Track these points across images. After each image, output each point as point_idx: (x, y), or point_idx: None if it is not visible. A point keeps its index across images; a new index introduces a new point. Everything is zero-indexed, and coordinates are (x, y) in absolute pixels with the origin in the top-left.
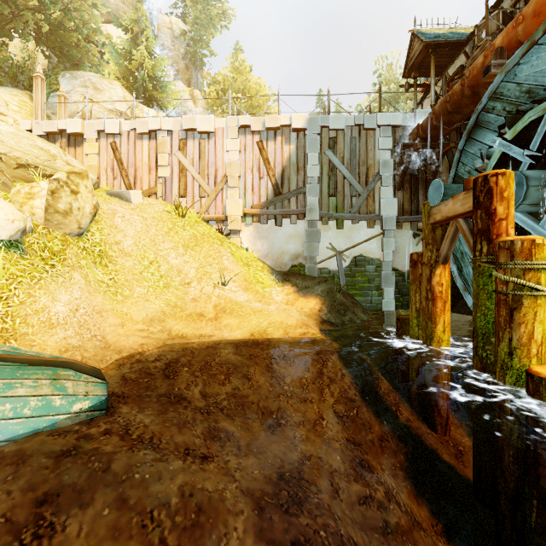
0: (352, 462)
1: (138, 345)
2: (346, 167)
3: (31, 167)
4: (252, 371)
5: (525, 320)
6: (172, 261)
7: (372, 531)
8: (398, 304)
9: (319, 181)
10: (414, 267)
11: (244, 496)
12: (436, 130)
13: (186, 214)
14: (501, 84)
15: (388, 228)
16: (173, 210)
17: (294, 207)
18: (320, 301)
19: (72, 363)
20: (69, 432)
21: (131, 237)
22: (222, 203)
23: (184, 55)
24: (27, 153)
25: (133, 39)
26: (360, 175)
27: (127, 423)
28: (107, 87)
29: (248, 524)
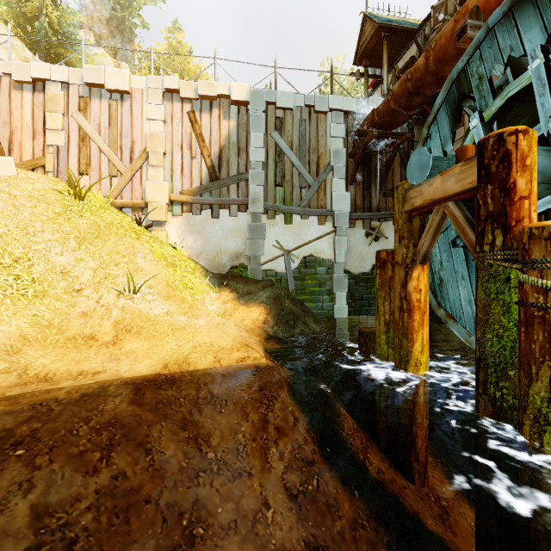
0: None
1: None
2: (295, 153)
3: None
4: (156, 434)
5: None
6: (55, 258)
7: None
8: (351, 309)
9: (264, 167)
10: (382, 268)
11: None
12: (393, 116)
13: (87, 196)
14: (478, 49)
15: (341, 225)
16: (67, 189)
17: (235, 196)
18: (265, 310)
19: None
20: None
21: None
22: (140, 185)
23: (109, 19)
24: None
25: None
26: (310, 164)
27: None
28: None
29: None
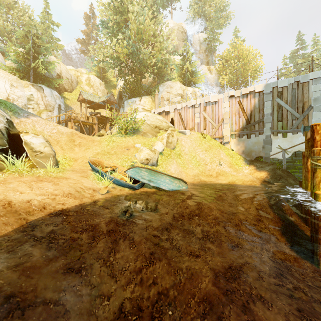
0: (256, 219)
1: (192, 181)
2: (289, 105)
3: (157, 127)
4: (227, 192)
5: (317, 176)
6: (201, 156)
7: (255, 229)
8: None
9: (271, 114)
10: (303, 158)
11: (218, 210)
12: None
13: (206, 137)
14: None
15: None
16: (201, 136)
17: (257, 129)
18: (267, 173)
19: (182, 179)
20: (183, 191)
21: (187, 148)
22: (221, 130)
23: (205, 49)
24: (155, 122)
25: (183, 58)
26: (298, 108)
27: (193, 193)
28: (174, 85)
29: (218, 212)
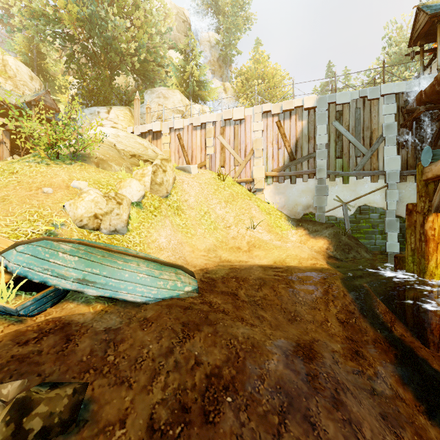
0: (349, 350)
1: (204, 264)
2: (351, 133)
3: (136, 156)
4: (276, 285)
5: None
6: (218, 212)
7: (362, 389)
8: (402, 246)
9: (327, 146)
10: (409, 215)
11: (276, 347)
12: (439, 94)
13: (225, 179)
14: None
15: (391, 181)
16: (217, 176)
17: (306, 169)
18: (327, 242)
19: (182, 267)
20: (185, 300)
21: (193, 197)
22: (250, 169)
23: (218, 58)
24: (133, 148)
25: (186, 57)
26: (364, 138)
27: (210, 301)
28: (171, 95)
29: (279, 359)
